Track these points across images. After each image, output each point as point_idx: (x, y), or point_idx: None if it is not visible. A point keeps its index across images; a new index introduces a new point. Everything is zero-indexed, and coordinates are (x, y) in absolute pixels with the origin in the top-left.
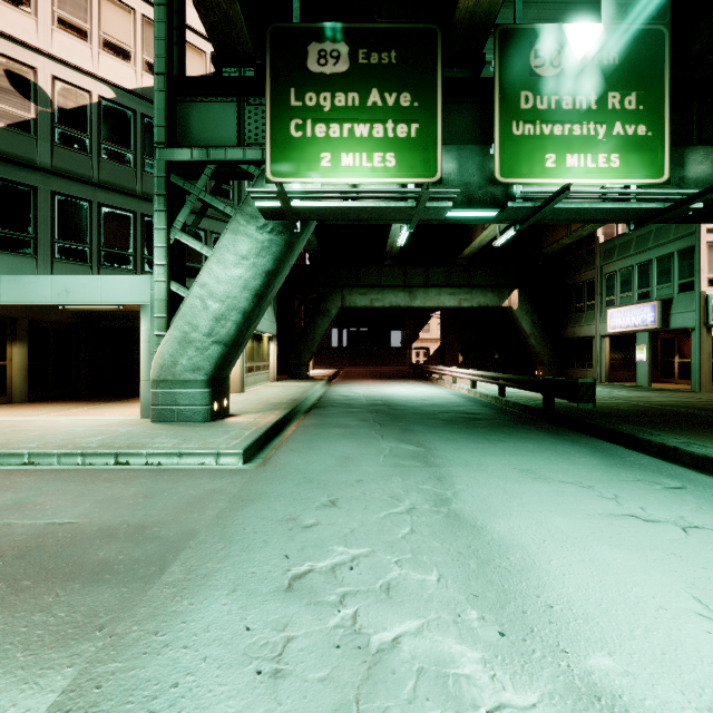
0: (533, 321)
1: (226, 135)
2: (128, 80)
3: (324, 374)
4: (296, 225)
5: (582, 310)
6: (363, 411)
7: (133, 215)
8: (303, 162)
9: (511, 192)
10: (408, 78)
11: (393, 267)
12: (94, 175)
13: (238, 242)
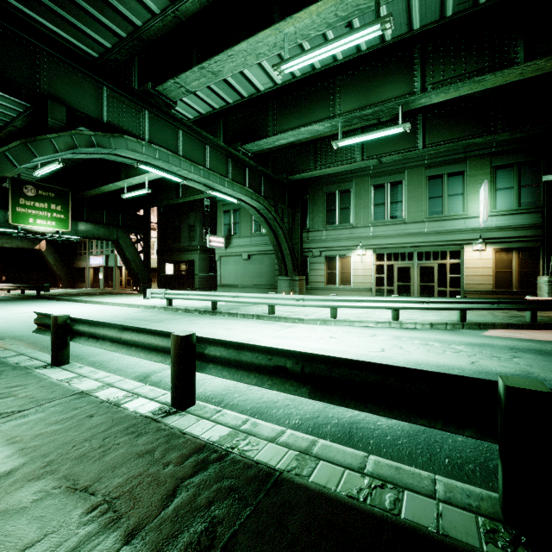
0: (55, 258)
1: None
2: None
3: None
4: None
5: (82, 254)
6: None
7: None
8: None
9: (17, 226)
10: None
11: None
12: None
13: None
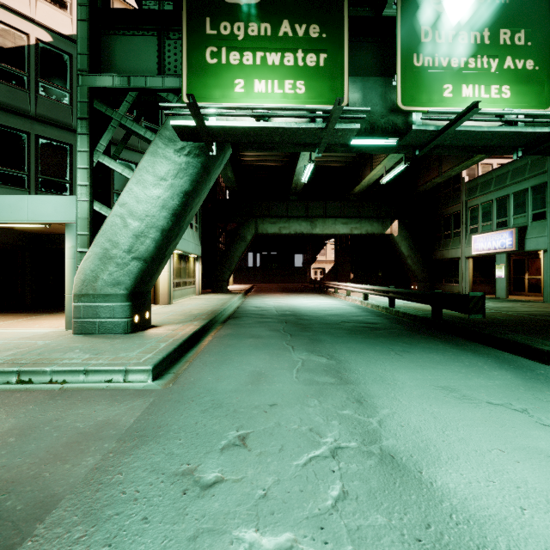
0: (409, 245)
1: (147, 66)
2: (64, 27)
3: (241, 289)
4: (211, 147)
5: (449, 236)
6: (274, 321)
7: (69, 147)
8: (218, 87)
9: (411, 120)
10: (317, 11)
11: (298, 202)
12: (31, 109)
13: (157, 164)
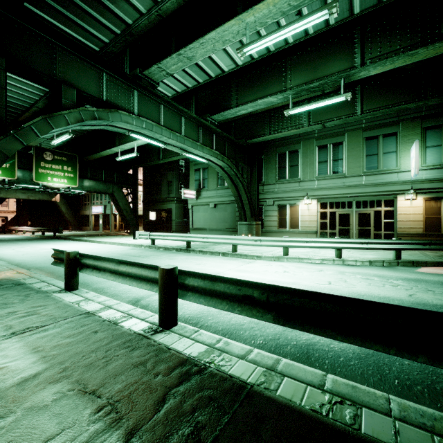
0: (67, 207)
1: None
2: None
3: None
4: None
5: (86, 205)
6: None
7: None
8: None
9: (39, 183)
10: None
11: None
12: None
13: None
